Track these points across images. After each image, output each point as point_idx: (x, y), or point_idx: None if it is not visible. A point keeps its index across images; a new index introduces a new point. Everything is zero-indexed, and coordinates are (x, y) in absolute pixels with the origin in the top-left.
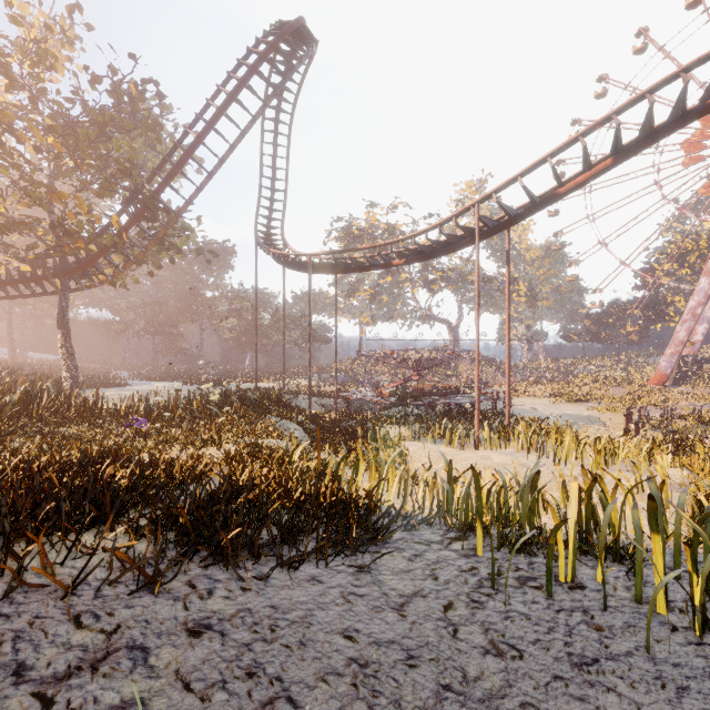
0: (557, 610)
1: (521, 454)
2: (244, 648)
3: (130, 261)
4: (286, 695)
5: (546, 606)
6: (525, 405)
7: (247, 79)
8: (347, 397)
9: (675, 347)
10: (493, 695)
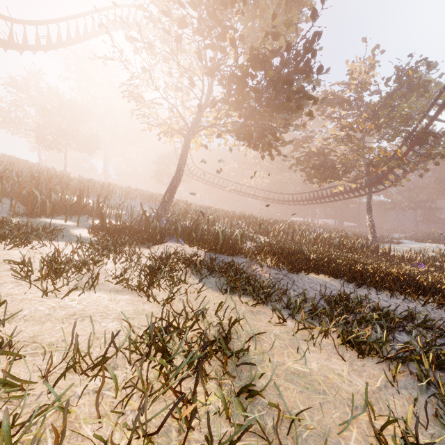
0: None
1: None
2: None
3: (406, 171)
4: None
5: None
6: None
7: None
8: None
9: None
10: None
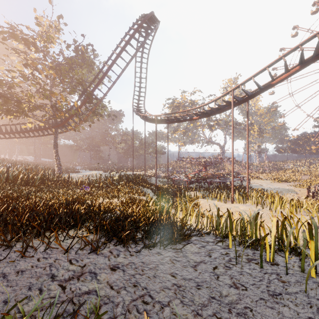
0: (264, 273)
1: (253, 206)
2: (132, 276)
3: (81, 120)
4: (148, 294)
5: (259, 271)
6: (256, 183)
7: (129, 41)
8: (172, 178)
9: None
10: (232, 302)
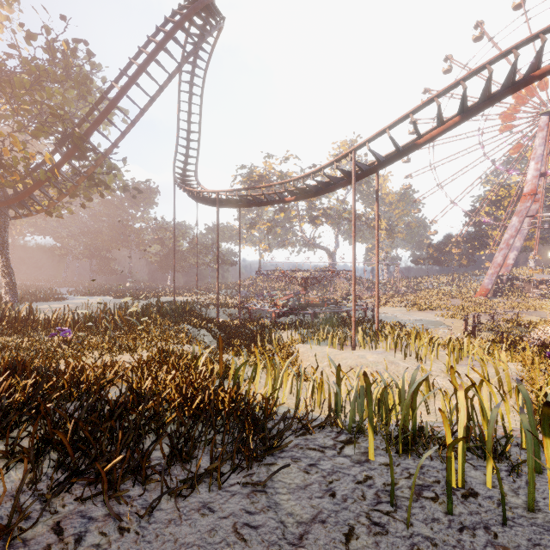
0: (459, 529)
1: (390, 353)
2: None
3: (63, 193)
4: None
5: (447, 523)
6: (387, 313)
7: (165, 43)
8: (249, 308)
9: (494, 269)
10: None
